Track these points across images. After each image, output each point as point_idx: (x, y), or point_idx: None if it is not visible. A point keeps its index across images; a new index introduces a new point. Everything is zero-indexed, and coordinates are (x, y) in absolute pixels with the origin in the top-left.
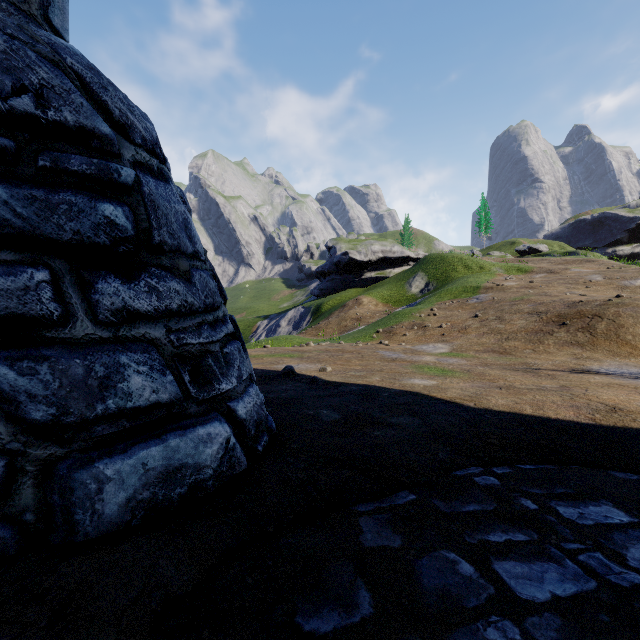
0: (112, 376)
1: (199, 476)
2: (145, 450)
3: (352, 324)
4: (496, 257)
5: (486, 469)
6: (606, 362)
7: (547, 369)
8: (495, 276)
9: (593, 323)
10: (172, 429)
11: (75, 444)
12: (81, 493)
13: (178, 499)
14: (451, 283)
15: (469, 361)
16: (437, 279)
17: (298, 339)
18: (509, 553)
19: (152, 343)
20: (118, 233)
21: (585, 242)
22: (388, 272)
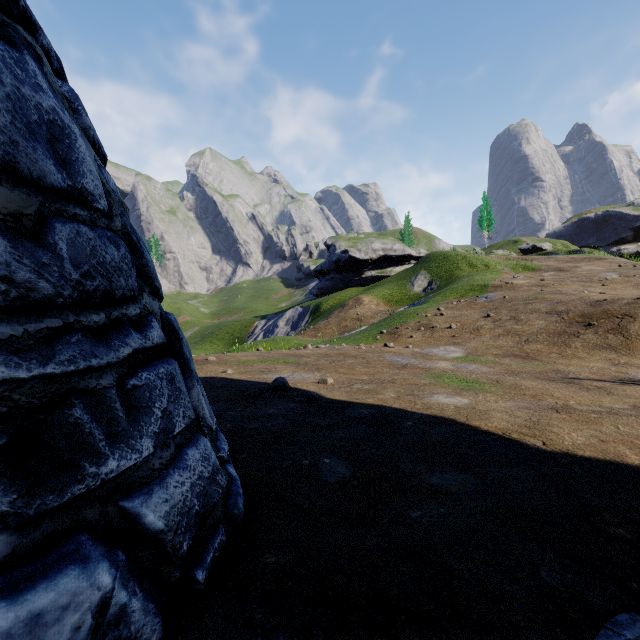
0: None
1: None
2: None
3: (352, 324)
4: (500, 255)
5: None
6: None
7: (588, 379)
8: (502, 274)
9: (624, 324)
10: None
11: None
12: None
13: None
14: (456, 281)
15: (491, 368)
16: (440, 278)
17: (296, 340)
18: None
19: None
20: None
21: (589, 241)
22: (389, 271)
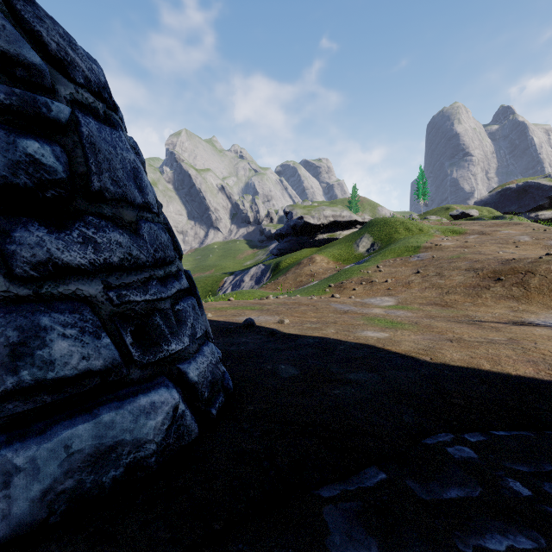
0: (29, 342)
1: (139, 454)
2: (69, 429)
3: (307, 279)
4: (433, 221)
5: (457, 436)
6: (542, 314)
7: (489, 321)
8: (433, 237)
9: (526, 279)
10: (107, 400)
11: None
12: None
13: (111, 484)
14: (394, 243)
15: (415, 313)
16: (381, 240)
17: (259, 293)
18: None
19: (86, 301)
20: (44, 174)
21: (511, 208)
22: (338, 234)
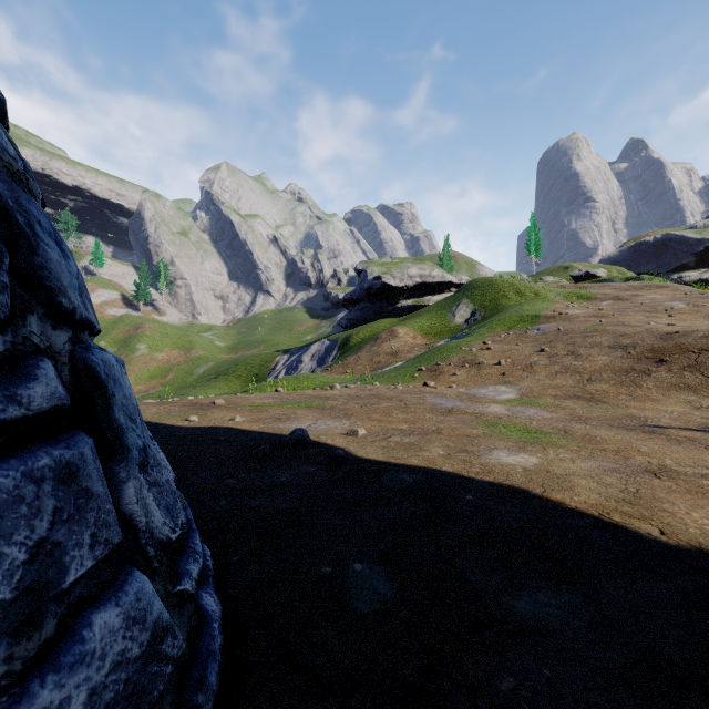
0: None
1: None
2: None
3: (386, 360)
4: (550, 283)
5: None
6: None
7: (672, 427)
8: (554, 303)
9: (703, 360)
10: None
11: None
12: None
13: None
14: (502, 312)
15: (553, 413)
16: (485, 307)
17: (322, 378)
18: None
19: None
20: None
21: (647, 267)
22: (427, 300)
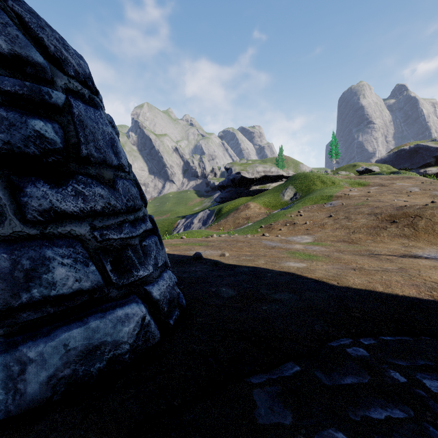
0: (37, 268)
1: (117, 351)
2: (67, 332)
3: (243, 222)
4: (343, 175)
5: (355, 340)
6: (427, 249)
7: (385, 254)
8: (343, 188)
9: (415, 221)
10: (93, 312)
11: (1, 330)
12: (4, 375)
13: (97, 373)
14: (312, 193)
15: (327, 248)
16: (302, 190)
17: (205, 232)
18: (392, 433)
19: (77, 239)
20: (47, 145)
21: (405, 165)
22: (268, 186)
